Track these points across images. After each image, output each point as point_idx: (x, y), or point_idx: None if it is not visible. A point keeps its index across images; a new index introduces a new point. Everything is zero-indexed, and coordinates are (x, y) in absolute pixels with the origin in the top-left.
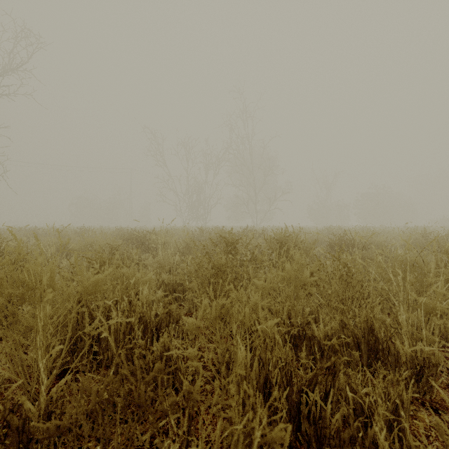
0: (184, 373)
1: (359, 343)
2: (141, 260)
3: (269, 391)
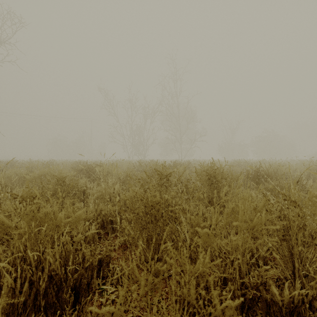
0: None
1: None
2: (87, 189)
3: None
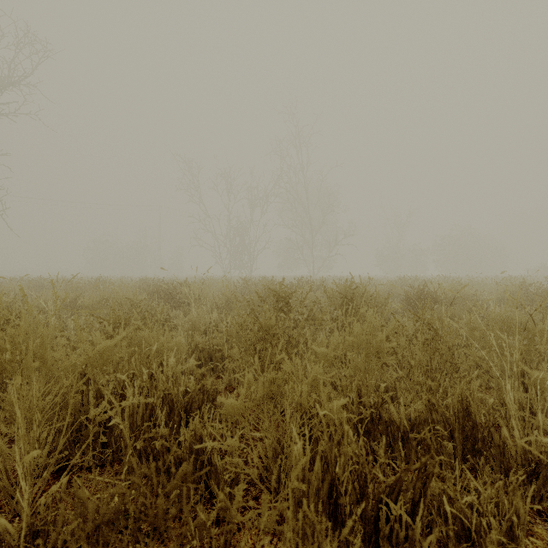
0: (221, 472)
1: (452, 430)
2: (169, 319)
3: (335, 501)
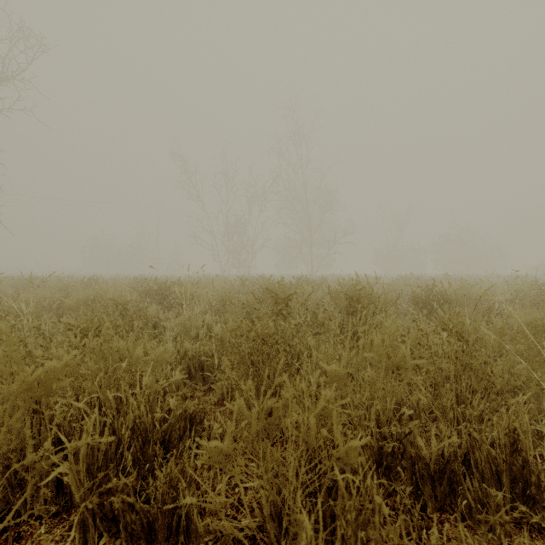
0: (201, 535)
1: (499, 473)
2: (160, 321)
3: None
